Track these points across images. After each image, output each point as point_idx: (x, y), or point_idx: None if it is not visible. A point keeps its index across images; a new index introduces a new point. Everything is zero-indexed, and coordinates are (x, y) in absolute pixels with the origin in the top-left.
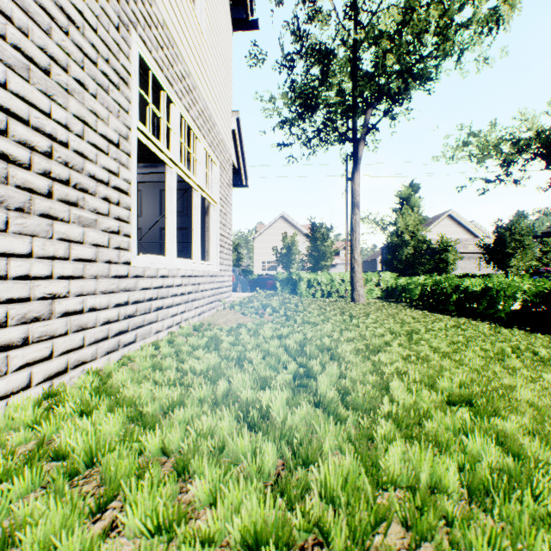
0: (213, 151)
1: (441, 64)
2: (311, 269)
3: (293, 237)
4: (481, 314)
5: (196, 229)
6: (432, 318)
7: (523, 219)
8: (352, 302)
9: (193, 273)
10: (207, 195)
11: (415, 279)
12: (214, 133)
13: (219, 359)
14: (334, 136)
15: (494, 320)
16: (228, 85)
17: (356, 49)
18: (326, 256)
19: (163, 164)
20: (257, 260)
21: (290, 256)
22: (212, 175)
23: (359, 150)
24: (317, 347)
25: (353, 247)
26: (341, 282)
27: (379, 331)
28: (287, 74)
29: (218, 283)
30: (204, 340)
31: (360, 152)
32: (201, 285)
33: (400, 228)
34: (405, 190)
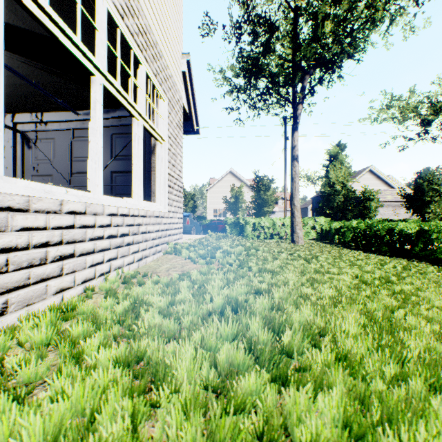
0: (160, 82)
1: (368, 36)
2: (255, 215)
3: (239, 188)
4: (417, 255)
5: (137, 163)
6: (375, 259)
7: (439, 171)
8: (292, 243)
9: (129, 212)
10: (152, 127)
11: (347, 223)
12: (161, 64)
13: (115, 370)
14: (276, 99)
15: (431, 261)
16: (178, 25)
17: (297, 17)
18: (268, 204)
19: (113, 107)
20: (210, 208)
21: (237, 204)
22: (158, 108)
23: (298, 110)
24: (303, 331)
25: (293, 195)
26: (281, 226)
27: (348, 279)
28: (236, 41)
29: (165, 225)
30: (123, 304)
31: (299, 113)
32: (143, 226)
33: (332, 179)
34: (333, 149)
